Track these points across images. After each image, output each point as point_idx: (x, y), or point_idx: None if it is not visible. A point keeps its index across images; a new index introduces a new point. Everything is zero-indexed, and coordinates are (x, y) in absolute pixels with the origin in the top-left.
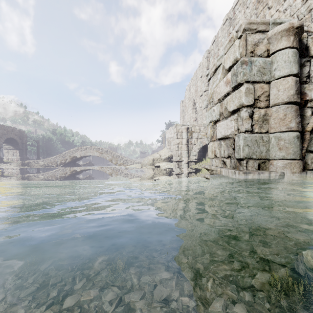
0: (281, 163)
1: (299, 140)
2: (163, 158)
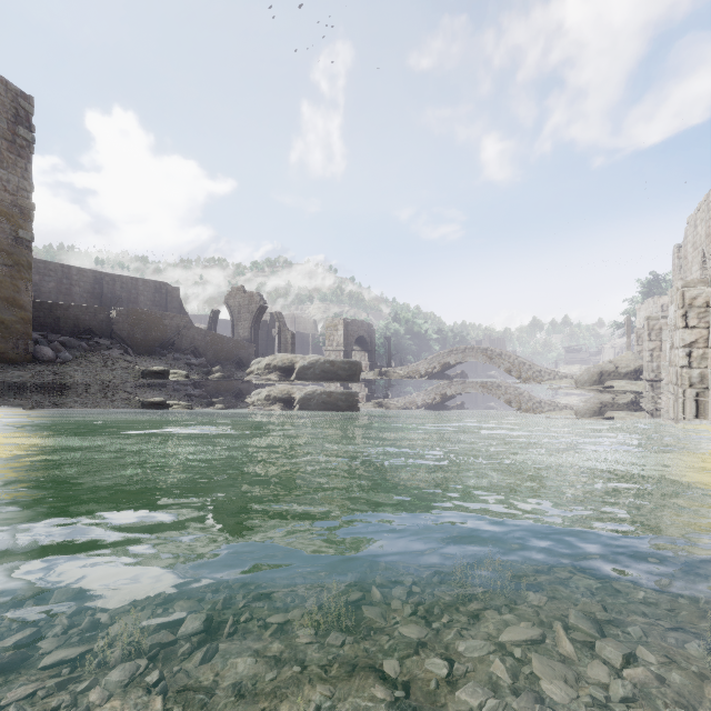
0: None
1: None
2: (622, 371)
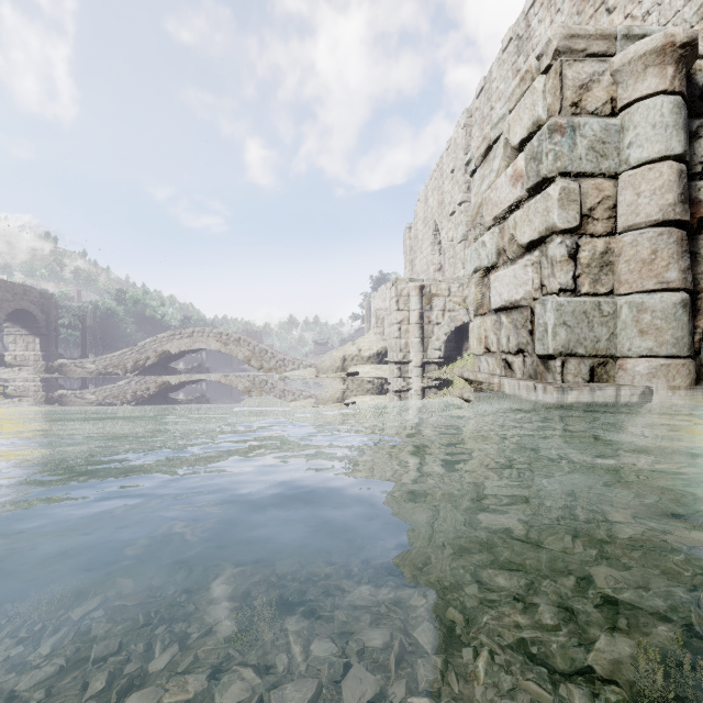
0: (646, 366)
1: (686, 310)
2: (365, 355)
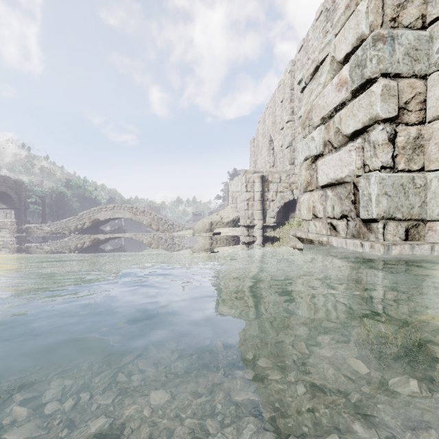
0: None
1: None
2: (225, 221)
